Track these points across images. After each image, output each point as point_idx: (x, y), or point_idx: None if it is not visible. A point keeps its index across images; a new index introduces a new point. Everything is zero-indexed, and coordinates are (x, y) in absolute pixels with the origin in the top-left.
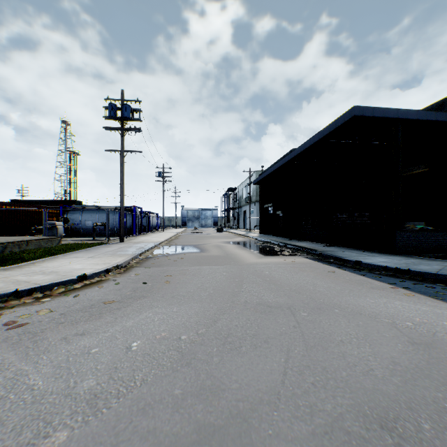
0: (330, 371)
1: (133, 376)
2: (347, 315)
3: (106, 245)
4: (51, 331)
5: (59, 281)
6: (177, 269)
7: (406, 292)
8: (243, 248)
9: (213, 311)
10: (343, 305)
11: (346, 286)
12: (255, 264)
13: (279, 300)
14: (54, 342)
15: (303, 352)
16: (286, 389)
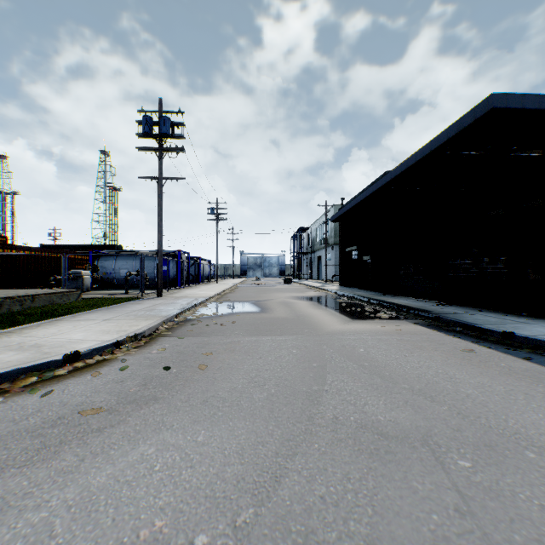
0: None
1: None
2: None
3: (137, 301)
4: None
5: (29, 364)
6: (222, 342)
7: None
8: (319, 307)
9: (273, 446)
10: (536, 437)
11: (510, 383)
12: (340, 333)
13: (399, 418)
14: None
15: None
16: None
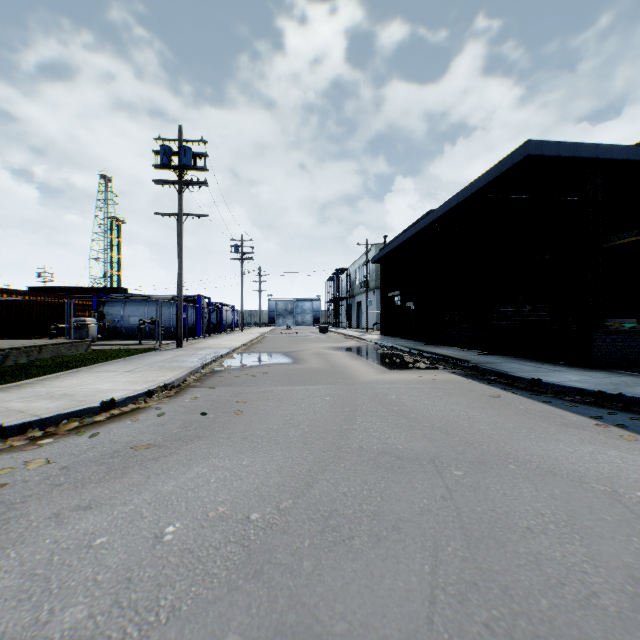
0: (516, 597)
1: (157, 600)
2: (531, 475)
3: (156, 352)
4: (38, 500)
5: (70, 410)
6: (255, 391)
7: (622, 434)
8: (357, 358)
9: (307, 466)
10: (522, 457)
11: (521, 421)
12: (375, 383)
13: (415, 446)
14: (38, 522)
15: (463, 551)
16: (437, 638)
